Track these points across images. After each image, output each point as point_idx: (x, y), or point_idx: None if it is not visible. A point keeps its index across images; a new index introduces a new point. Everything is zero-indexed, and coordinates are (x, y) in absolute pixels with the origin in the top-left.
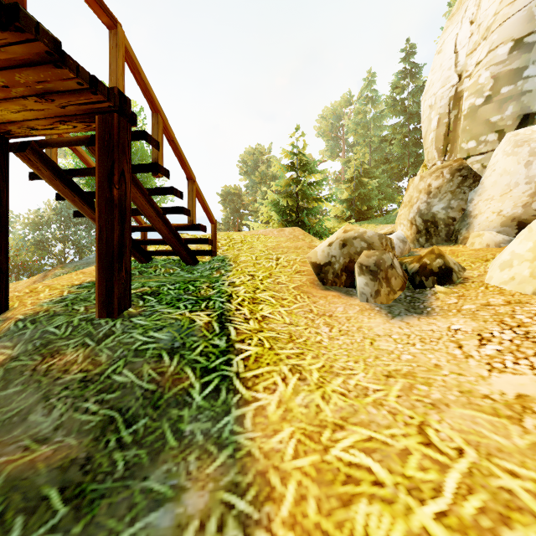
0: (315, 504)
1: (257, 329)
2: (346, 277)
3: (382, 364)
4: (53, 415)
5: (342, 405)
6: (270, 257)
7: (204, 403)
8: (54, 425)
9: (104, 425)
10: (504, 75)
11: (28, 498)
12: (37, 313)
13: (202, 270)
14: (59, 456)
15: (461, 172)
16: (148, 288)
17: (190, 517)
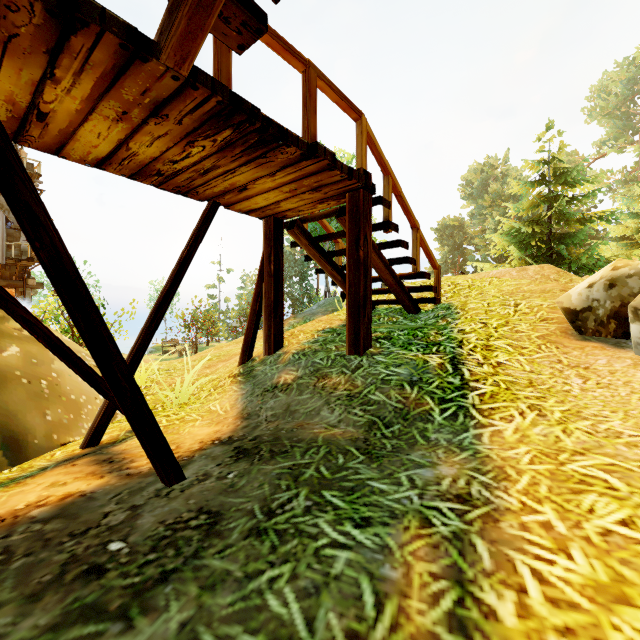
0: (546, 488)
1: (492, 373)
2: (615, 325)
3: None
4: (335, 414)
5: (585, 440)
6: (506, 303)
7: (444, 422)
8: (337, 420)
9: (369, 424)
10: None
11: (340, 448)
12: (304, 349)
13: (425, 319)
14: (347, 435)
15: None
16: (380, 333)
17: (445, 476)
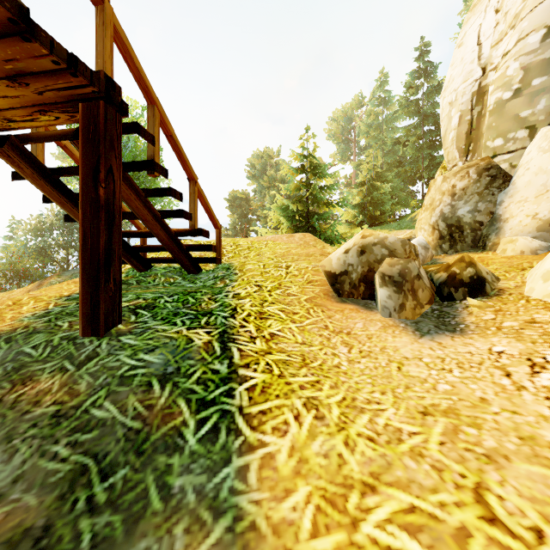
0: None
1: (264, 350)
2: (364, 288)
3: (415, 397)
4: (13, 462)
5: (371, 456)
6: (279, 265)
7: (199, 447)
8: (12, 476)
9: (74, 476)
10: (536, 66)
11: None
12: (14, 330)
13: (205, 280)
14: (11, 523)
15: (489, 172)
16: (143, 300)
17: None
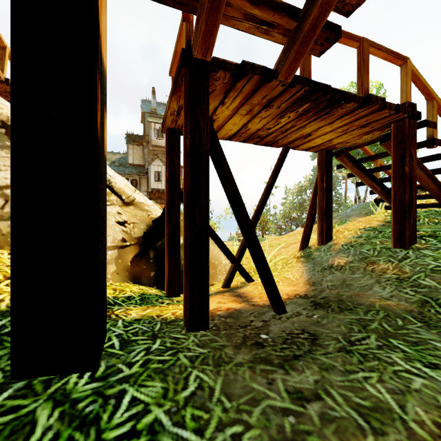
0: None
1: None
2: None
3: None
4: (386, 290)
5: None
6: None
7: None
8: (389, 295)
9: (421, 302)
10: None
11: (396, 315)
12: (350, 242)
13: None
14: (401, 306)
15: None
16: (423, 232)
17: None
